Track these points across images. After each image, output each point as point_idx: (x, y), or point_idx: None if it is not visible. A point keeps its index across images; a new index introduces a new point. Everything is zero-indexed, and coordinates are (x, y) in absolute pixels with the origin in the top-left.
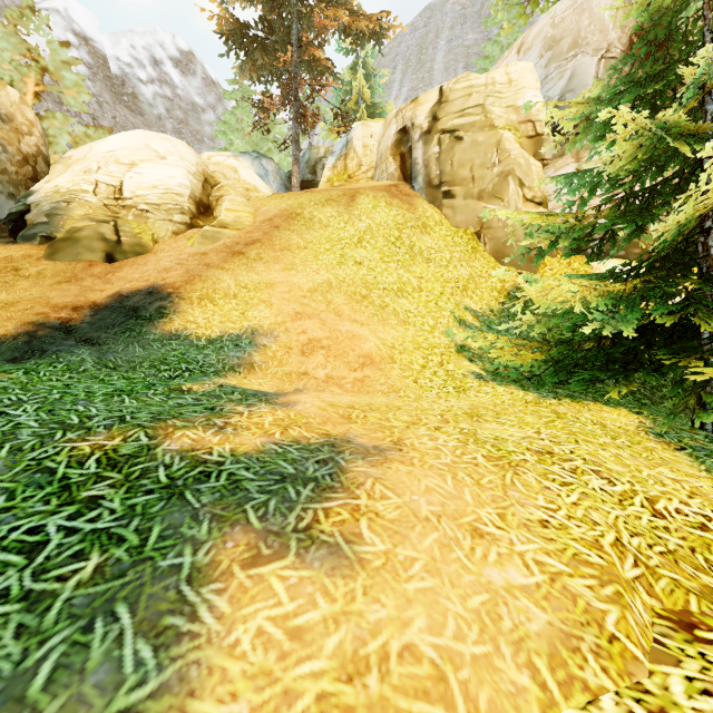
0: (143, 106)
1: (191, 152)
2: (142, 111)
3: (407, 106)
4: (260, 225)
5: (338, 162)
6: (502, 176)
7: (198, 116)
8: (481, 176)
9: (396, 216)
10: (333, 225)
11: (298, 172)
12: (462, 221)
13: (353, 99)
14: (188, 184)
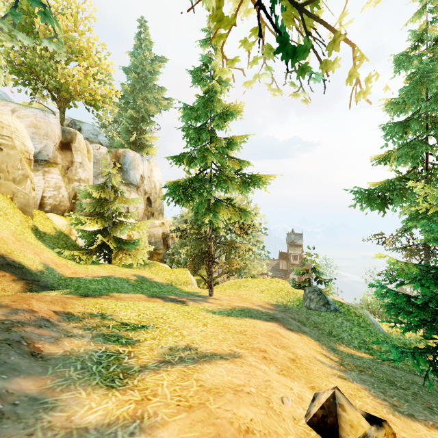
0: None
1: None
2: None
3: None
4: None
5: None
6: (25, 176)
7: None
8: (13, 172)
9: None
10: None
11: None
12: (5, 191)
13: None
14: None
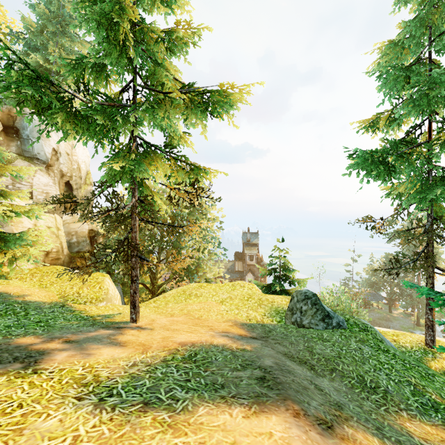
0: None
1: None
2: None
3: None
4: None
5: None
6: None
7: None
8: None
9: None
10: None
11: None
12: None
13: None
14: None
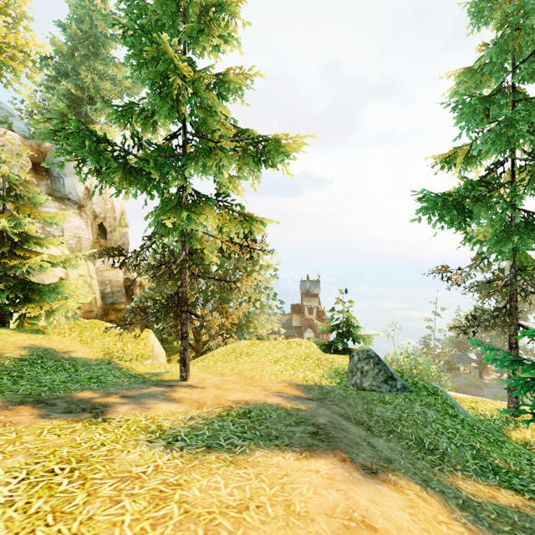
0: None
1: None
2: None
3: None
4: None
5: None
6: None
7: None
8: None
9: None
10: None
11: None
12: None
13: None
14: None
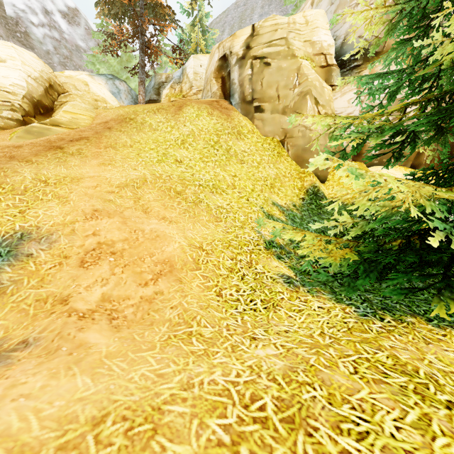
0: (33, 42)
1: (38, 61)
2: (32, 46)
3: (226, 39)
4: (95, 126)
5: (175, 85)
6: (302, 95)
7: (81, 55)
8: (285, 95)
9: (215, 124)
10: (161, 129)
11: (143, 91)
12: (270, 131)
13: (192, 47)
14: (24, 85)
